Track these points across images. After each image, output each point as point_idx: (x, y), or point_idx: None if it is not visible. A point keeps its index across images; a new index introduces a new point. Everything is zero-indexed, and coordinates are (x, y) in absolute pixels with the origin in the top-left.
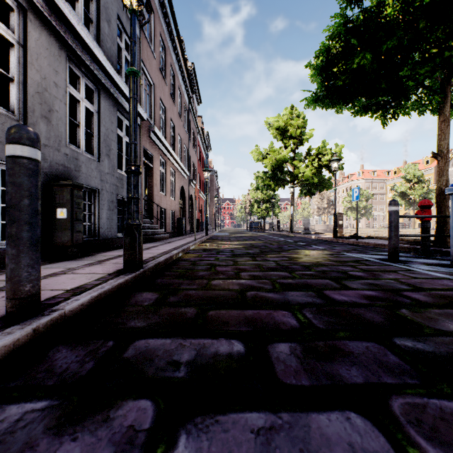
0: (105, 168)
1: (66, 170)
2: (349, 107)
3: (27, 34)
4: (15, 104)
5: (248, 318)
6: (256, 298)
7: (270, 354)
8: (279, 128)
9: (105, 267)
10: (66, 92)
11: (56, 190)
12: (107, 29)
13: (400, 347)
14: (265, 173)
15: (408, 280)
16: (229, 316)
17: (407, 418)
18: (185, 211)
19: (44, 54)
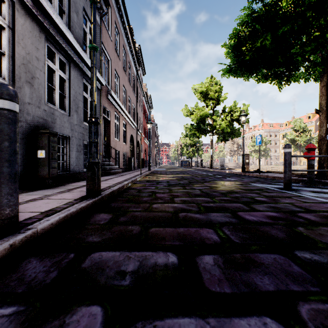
0: (74, 121)
1: (45, 122)
2: (254, 76)
3: (15, 20)
4: (6, 72)
5: (180, 235)
6: (186, 218)
7: (198, 265)
8: (202, 92)
9: (72, 194)
10: (45, 64)
11: (37, 136)
12: (76, 18)
13: (301, 259)
14: (192, 125)
15: (300, 204)
16: (166, 233)
17: (314, 323)
18: (134, 152)
19: (28, 35)
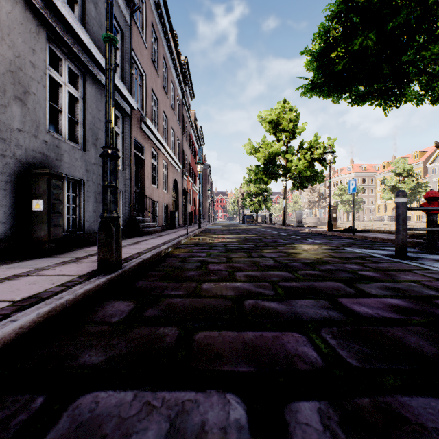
0: (92, 158)
1: (46, 159)
2: (345, 97)
3: None
4: None
5: (248, 347)
6: (256, 310)
7: (290, 432)
8: (272, 122)
9: (79, 267)
10: (46, 74)
11: (31, 179)
12: (94, 12)
13: None
14: (257, 167)
15: (433, 283)
16: (223, 343)
17: None
18: (178, 204)
19: (18, 29)
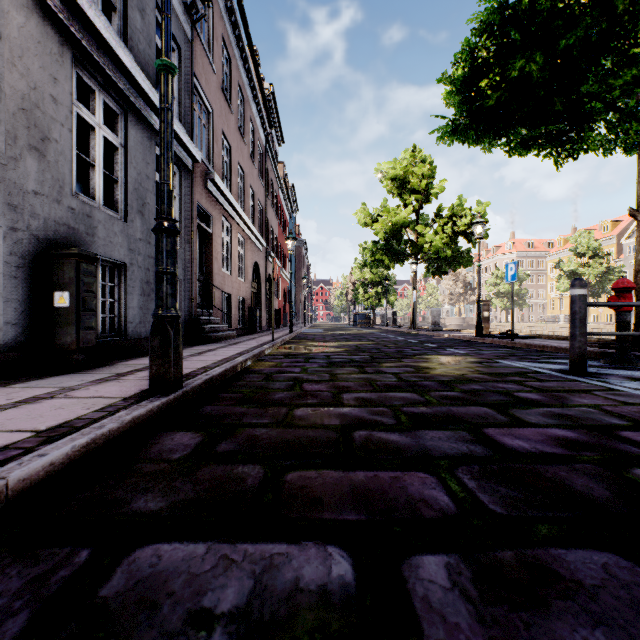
0: (137, 232)
1: (72, 233)
2: (501, 144)
3: (5, 15)
4: None
5: (357, 490)
6: (370, 444)
7: (408, 590)
8: (396, 178)
9: (122, 386)
10: (72, 112)
11: (52, 262)
12: (140, 22)
13: None
14: (375, 244)
15: (618, 408)
16: (323, 485)
17: None
18: (261, 297)
19: (33, 49)
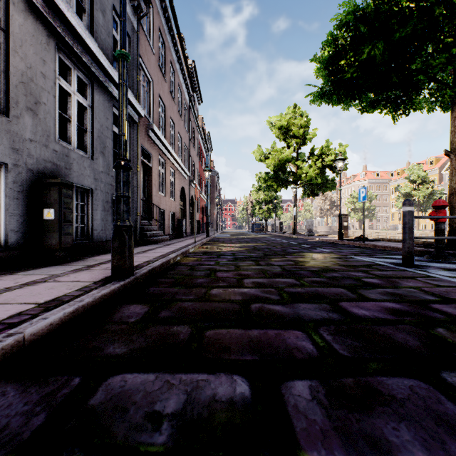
0: (100, 167)
1: (56, 168)
2: (355, 104)
3: (10, 18)
4: None
5: (253, 341)
6: (262, 312)
7: (284, 401)
8: (282, 127)
9: (92, 274)
10: (56, 84)
11: (42, 188)
12: (102, 19)
13: (454, 388)
14: (267, 174)
15: (432, 289)
16: (230, 338)
17: None
18: (186, 212)
19: (29, 41)
